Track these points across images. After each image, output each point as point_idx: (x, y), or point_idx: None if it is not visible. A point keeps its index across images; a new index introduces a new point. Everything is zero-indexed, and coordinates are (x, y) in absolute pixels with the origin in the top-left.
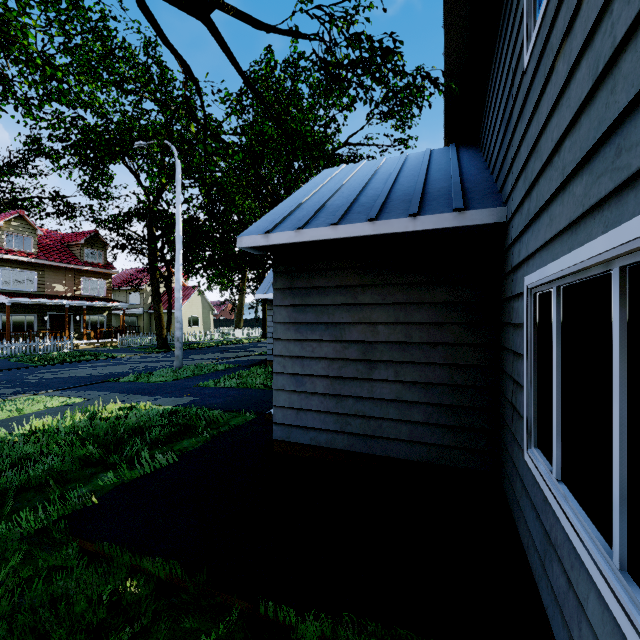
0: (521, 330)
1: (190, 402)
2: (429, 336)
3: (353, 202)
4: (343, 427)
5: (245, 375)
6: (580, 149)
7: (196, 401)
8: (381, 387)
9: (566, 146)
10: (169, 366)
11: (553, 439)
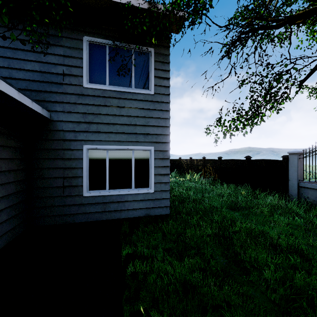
0: (78, 160)
1: None
2: (9, 166)
3: None
4: None
5: None
6: (125, 130)
7: None
8: None
9: (118, 126)
10: None
11: (106, 182)
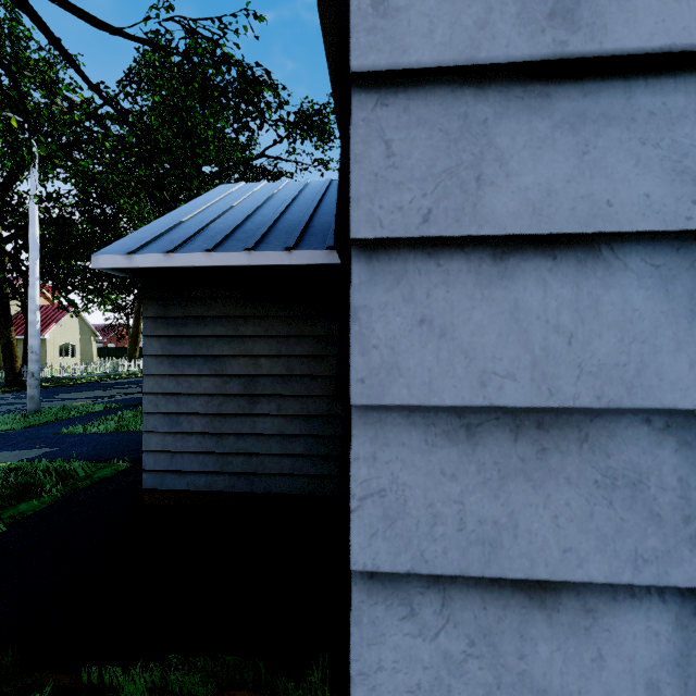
0: None
1: (42, 455)
2: (310, 369)
3: (237, 227)
4: (224, 467)
5: (130, 416)
6: None
7: (52, 453)
8: (263, 422)
9: None
10: (21, 410)
11: None
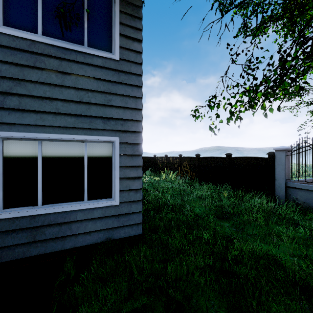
0: None
1: None
2: None
3: None
4: None
5: None
6: (72, 111)
7: None
8: None
9: (59, 103)
10: None
11: (38, 193)
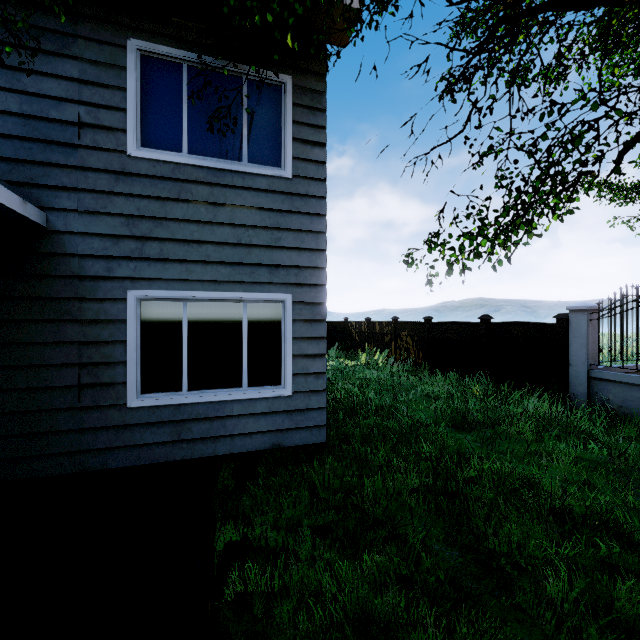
0: (114, 324)
1: None
2: None
3: None
4: None
5: None
6: (227, 258)
7: None
8: None
9: (210, 247)
10: None
11: (183, 374)
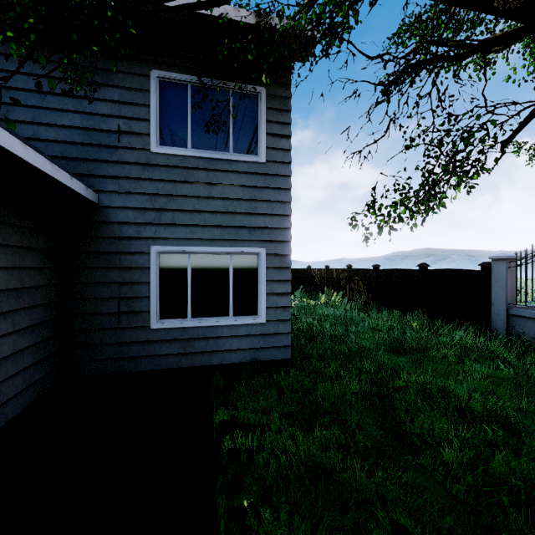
0: (142, 270)
1: None
2: (35, 280)
3: None
4: None
5: None
6: (218, 222)
7: None
8: (2, 344)
9: (206, 215)
10: None
11: (188, 306)
